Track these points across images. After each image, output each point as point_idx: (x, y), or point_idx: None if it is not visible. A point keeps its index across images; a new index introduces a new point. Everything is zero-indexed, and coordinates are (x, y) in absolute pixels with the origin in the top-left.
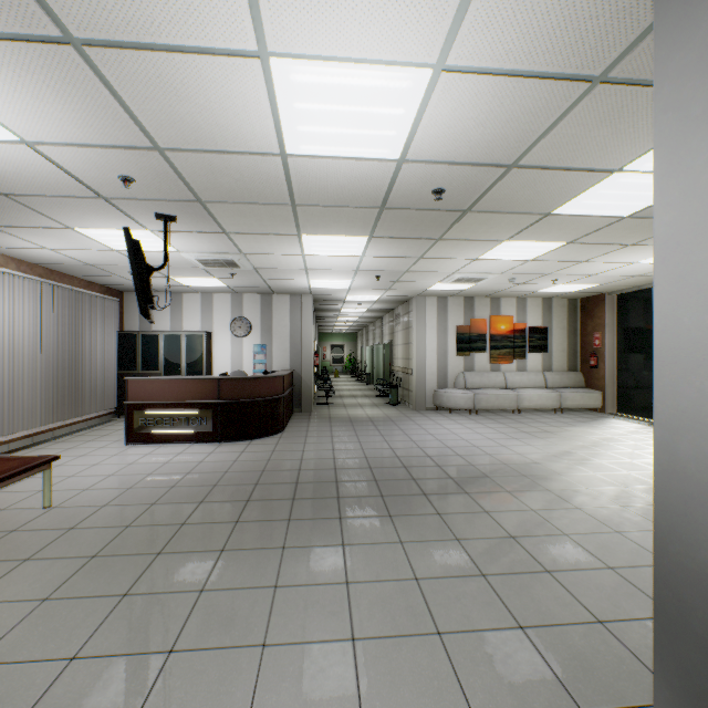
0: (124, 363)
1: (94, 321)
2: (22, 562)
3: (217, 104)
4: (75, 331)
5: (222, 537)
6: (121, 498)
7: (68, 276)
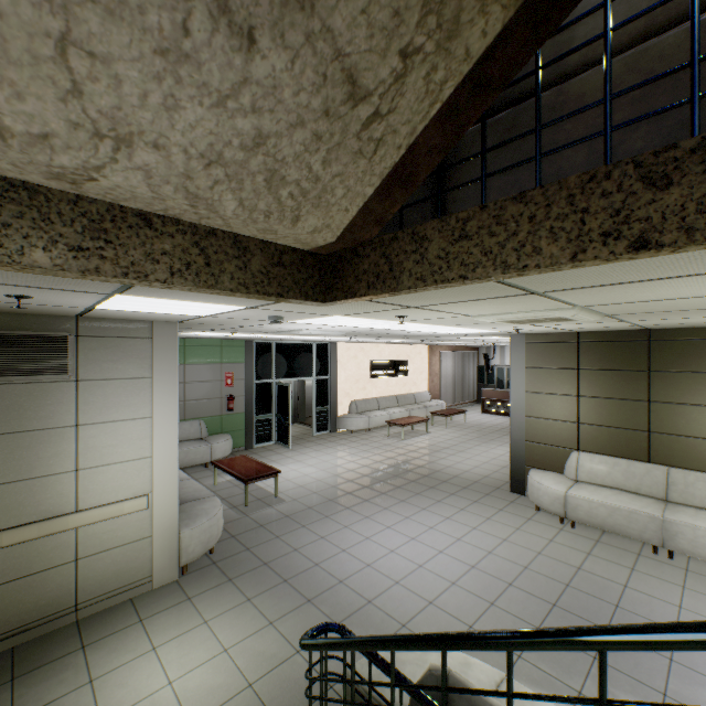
0: (479, 379)
1: (468, 362)
2: (465, 428)
3: (501, 341)
4: (462, 367)
5: (505, 434)
6: (481, 424)
7: (460, 346)
